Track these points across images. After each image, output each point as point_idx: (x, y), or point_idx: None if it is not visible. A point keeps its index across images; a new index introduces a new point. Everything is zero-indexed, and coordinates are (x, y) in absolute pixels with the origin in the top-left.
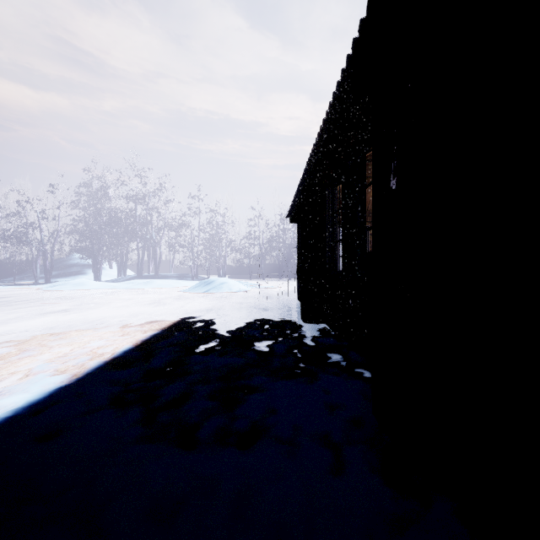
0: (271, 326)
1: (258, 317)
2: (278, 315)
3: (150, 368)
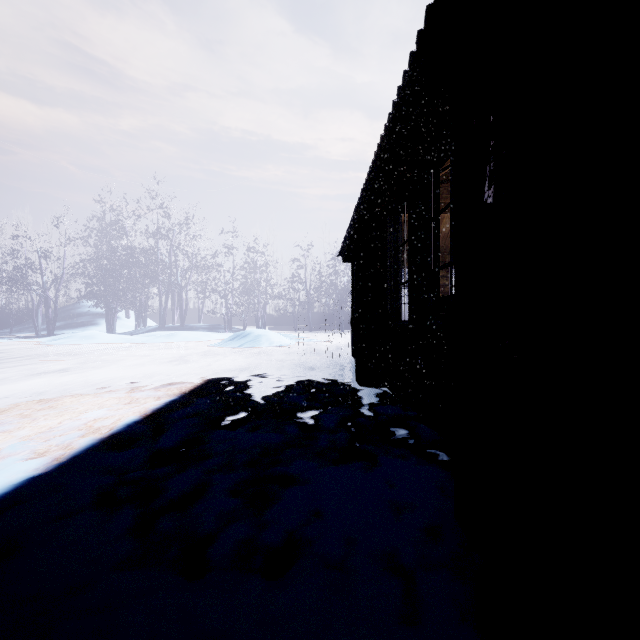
0: (318, 390)
1: (303, 379)
2: (328, 376)
3: (157, 449)
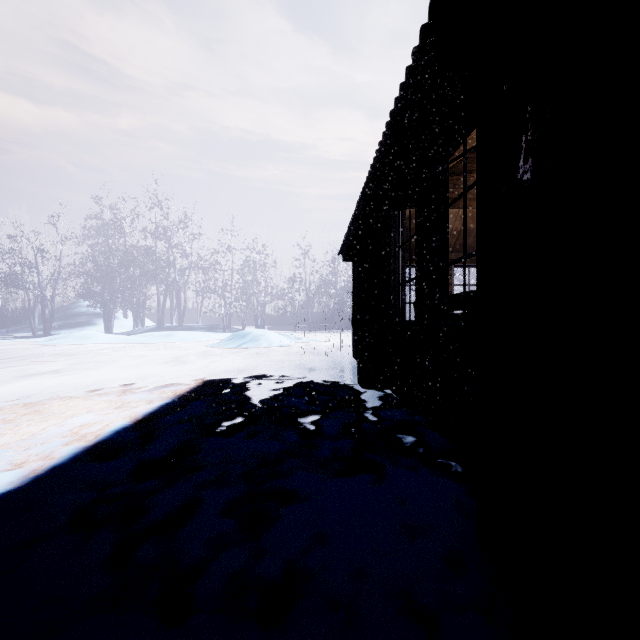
0: (319, 392)
1: (303, 380)
2: (329, 378)
3: (145, 459)
